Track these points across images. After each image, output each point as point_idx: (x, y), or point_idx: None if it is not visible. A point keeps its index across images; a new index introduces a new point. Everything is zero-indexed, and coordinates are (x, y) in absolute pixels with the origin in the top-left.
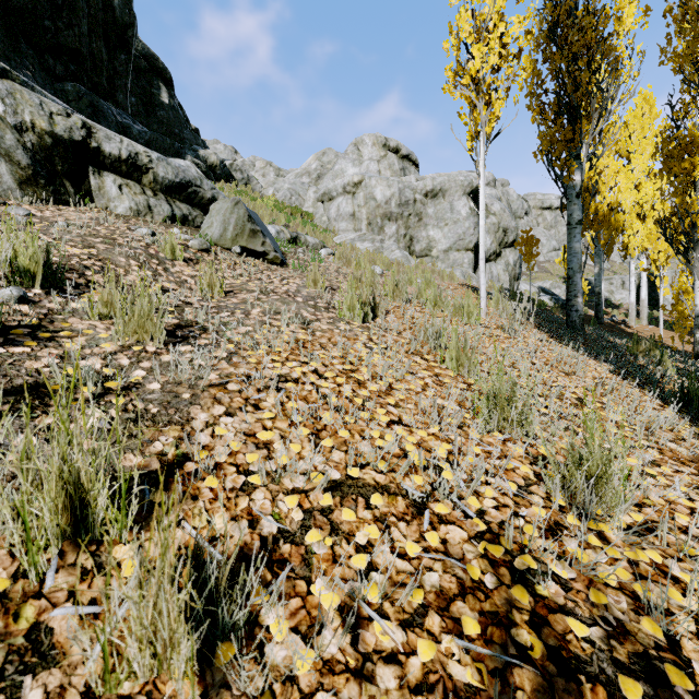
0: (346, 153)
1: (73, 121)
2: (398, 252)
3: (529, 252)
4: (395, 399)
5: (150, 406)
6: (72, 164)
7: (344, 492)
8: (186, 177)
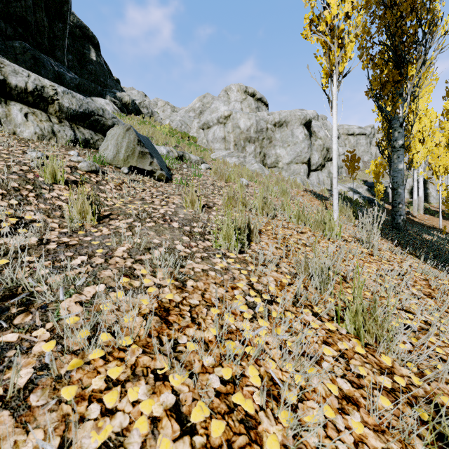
0: (219, 96)
1: None
2: (256, 165)
3: (352, 167)
4: None
5: None
6: None
7: None
8: (89, 108)
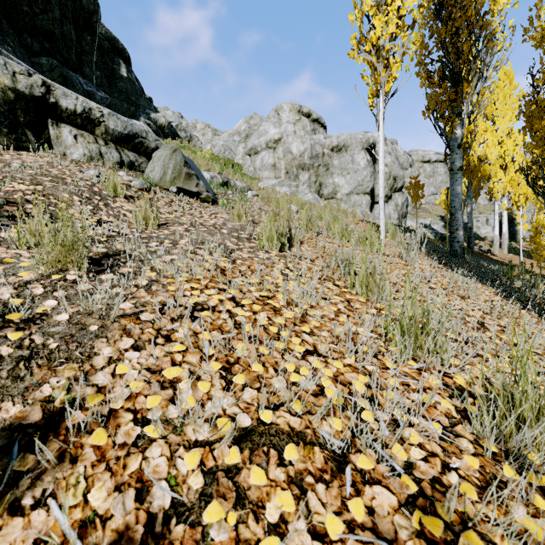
0: (269, 117)
1: (34, 80)
2: (310, 195)
3: (416, 195)
4: (310, 326)
5: (49, 341)
6: (33, 116)
7: (254, 442)
8: (133, 130)
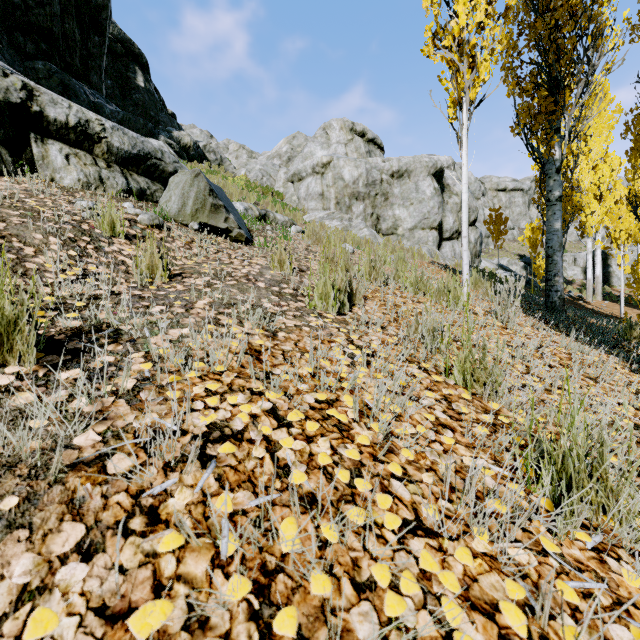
0: (315, 137)
1: (11, 82)
2: (365, 230)
3: (497, 230)
4: (401, 460)
5: None
6: (9, 129)
7: None
8: (144, 148)
